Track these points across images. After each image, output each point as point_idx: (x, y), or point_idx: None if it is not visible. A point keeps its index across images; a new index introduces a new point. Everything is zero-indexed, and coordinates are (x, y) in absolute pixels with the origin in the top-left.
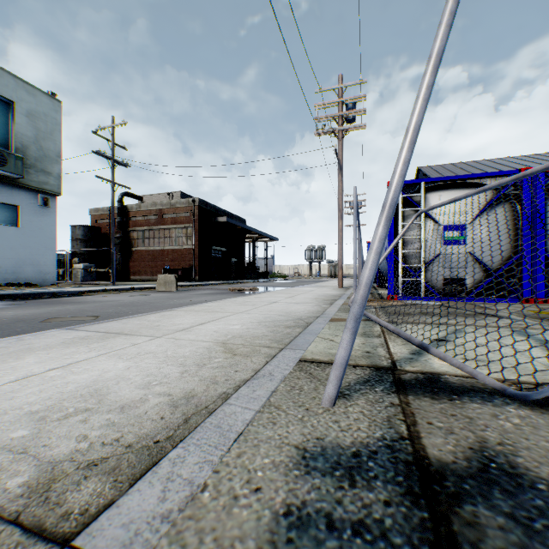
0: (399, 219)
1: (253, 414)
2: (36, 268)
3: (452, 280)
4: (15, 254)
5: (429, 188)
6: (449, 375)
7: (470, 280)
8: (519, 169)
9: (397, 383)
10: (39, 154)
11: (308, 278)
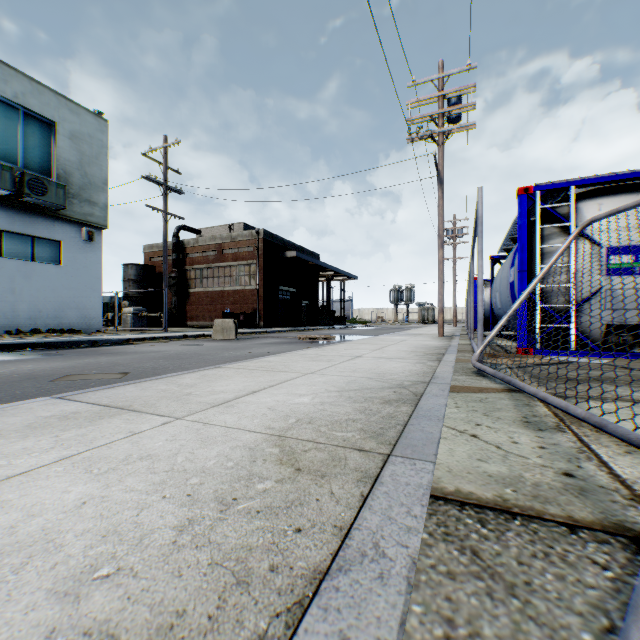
0: (535, 240)
1: None
2: (80, 312)
3: (618, 328)
4: (57, 296)
5: (581, 194)
6: None
7: None
8: None
9: None
10: (84, 182)
11: (394, 324)
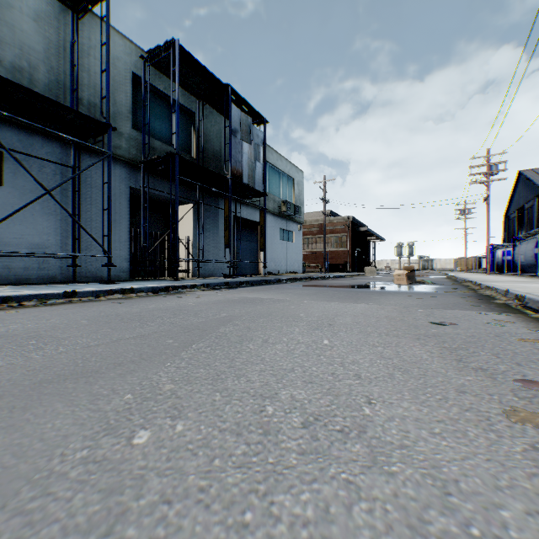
0: None
1: None
2: (297, 264)
3: None
4: (293, 257)
5: None
6: None
7: None
8: None
9: None
10: (299, 203)
11: None
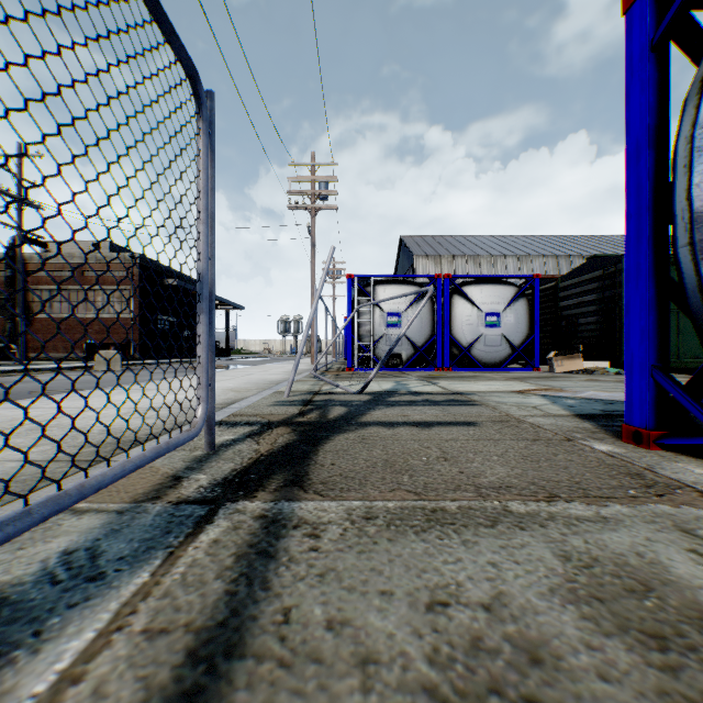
0: (355, 305)
1: (259, 399)
2: None
3: (394, 355)
4: None
5: (378, 282)
6: (339, 392)
7: (405, 355)
8: (435, 274)
9: (316, 393)
10: None
11: (281, 356)
